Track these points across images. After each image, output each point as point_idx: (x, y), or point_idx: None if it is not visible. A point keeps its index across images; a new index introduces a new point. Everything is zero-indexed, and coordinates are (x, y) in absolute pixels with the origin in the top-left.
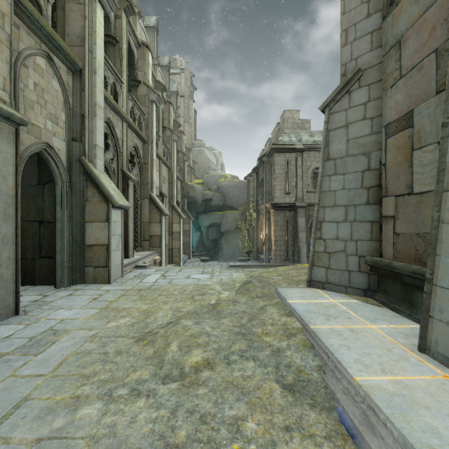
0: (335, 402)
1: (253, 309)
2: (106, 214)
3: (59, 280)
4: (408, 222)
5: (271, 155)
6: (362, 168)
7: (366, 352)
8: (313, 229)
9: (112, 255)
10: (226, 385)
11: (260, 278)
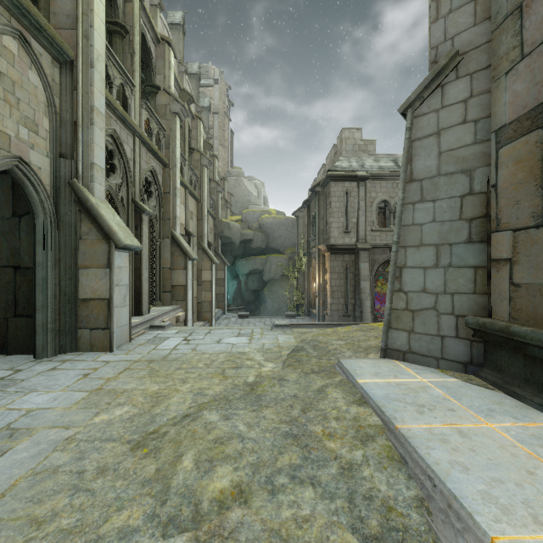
0: None
1: (308, 391)
2: (106, 257)
3: (41, 348)
4: (535, 267)
5: (326, 184)
6: (461, 192)
7: (495, 477)
8: (390, 278)
9: (115, 313)
10: (269, 539)
11: (315, 343)
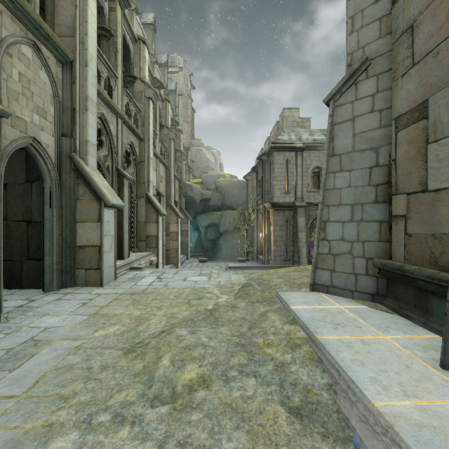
0: (350, 431)
1: (253, 315)
2: (98, 213)
3: (48, 284)
4: (422, 221)
5: (270, 154)
6: (370, 164)
7: (382, 369)
8: (317, 230)
9: (105, 257)
10: (224, 408)
11: (260, 280)
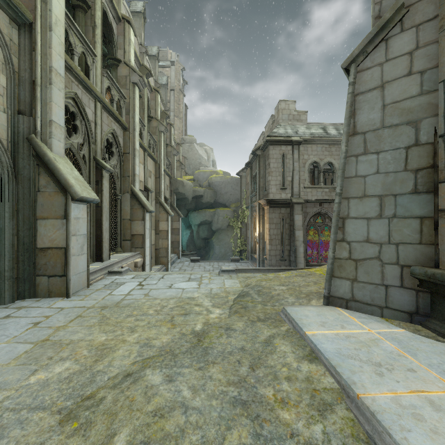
0: None
1: (255, 343)
2: (63, 208)
3: None
4: None
5: (265, 148)
6: (406, 143)
7: None
8: (333, 228)
9: (72, 261)
10: None
11: (259, 288)
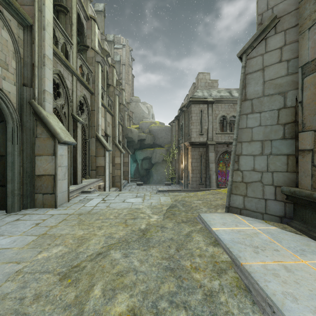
0: None
1: (180, 235)
2: (53, 149)
3: (10, 206)
4: None
5: (189, 106)
6: (278, 106)
7: None
8: (232, 162)
9: (59, 184)
10: None
11: (183, 202)
